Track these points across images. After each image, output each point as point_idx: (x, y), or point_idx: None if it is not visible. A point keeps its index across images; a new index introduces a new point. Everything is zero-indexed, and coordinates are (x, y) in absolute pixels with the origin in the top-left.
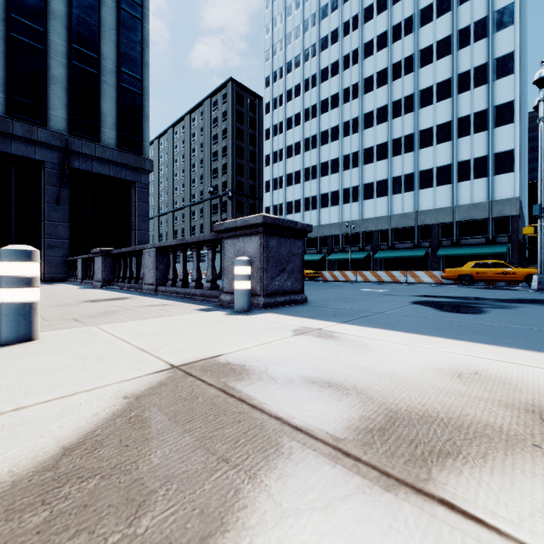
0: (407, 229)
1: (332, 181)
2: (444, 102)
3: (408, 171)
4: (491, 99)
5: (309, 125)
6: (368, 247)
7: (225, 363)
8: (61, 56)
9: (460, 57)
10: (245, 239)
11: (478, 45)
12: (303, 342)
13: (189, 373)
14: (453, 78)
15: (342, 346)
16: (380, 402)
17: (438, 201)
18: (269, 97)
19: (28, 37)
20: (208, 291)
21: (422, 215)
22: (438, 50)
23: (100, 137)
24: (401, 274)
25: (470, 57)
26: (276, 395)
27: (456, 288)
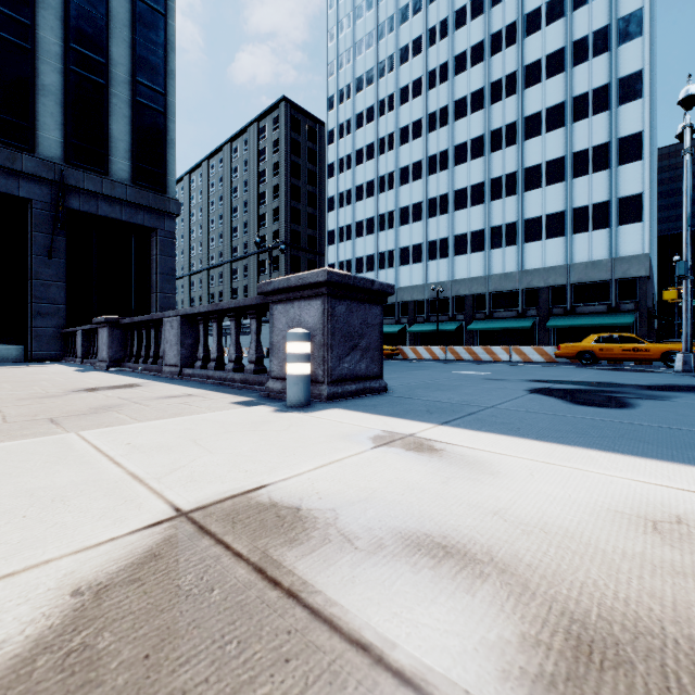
0: (509, 294)
1: (414, 231)
2: (556, 132)
3: (510, 219)
4: (614, 129)
5: (385, 159)
6: (460, 316)
7: (268, 504)
8: (55, 59)
9: (575, 75)
10: (301, 304)
11: (599, 61)
12: (389, 459)
13: (204, 528)
14: (567, 102)
15: (451, 467)
16: (546, 595)
17: (548, 258)
18: (333, 122)
19: (9, 32)
20: (251, 375)
21: (528, 275)
22: (548, 66)
23: (109, 168)
24: (503, 350)
25: (588, 76)
26: (356, 581)
27: (578, 370)
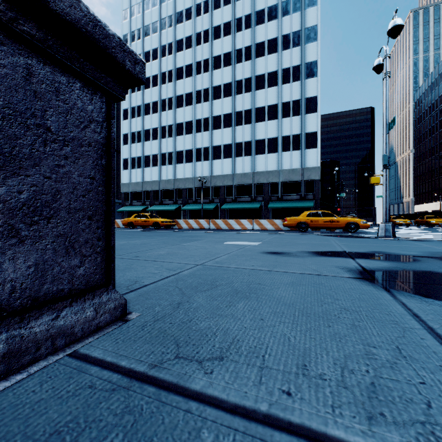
0: (247, 186)
1: (187, 141)
2: (273, 88)
3: (247, 139)
4: (303, 92)
5: (166, 88)
6: (217, 200)
7: None
8: None
9: (283, 56)
10: None
11: (295, 50)
12: None
13: None
14: (279, 71)
15: None
16: None
17: (268, 165)
18: None
19: None
20: None
21: (258, 175)
22: (268, 47)
23: None
24: (249, 222)
25: (290, 58)
26: None
27: (317, 237)
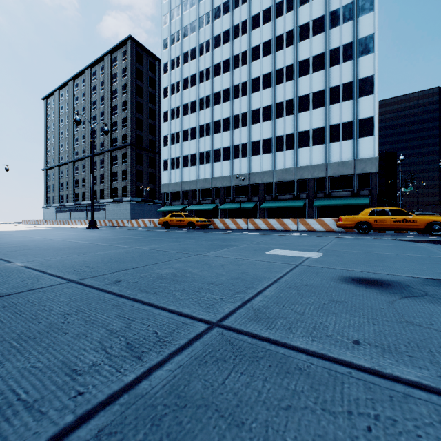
0: (288, 183)
1: (224, 138)
2: (319, 73)
3: (289, 131)
4: (356, 72)
5: (204, 86)
6: (255, 198)
7: None
8: None
9: (331, 35)
10: None
11: (346, 26)
12: None
13: None
14: (326, 53)
15: None
16: None
17: (313, 159)
18: (166, 58)
19: None
20: None
21: (301, 170)
22: (313, 27)
23: None
24: (292, 222)
25: (339, 36)
26: None
27: (402, 243)
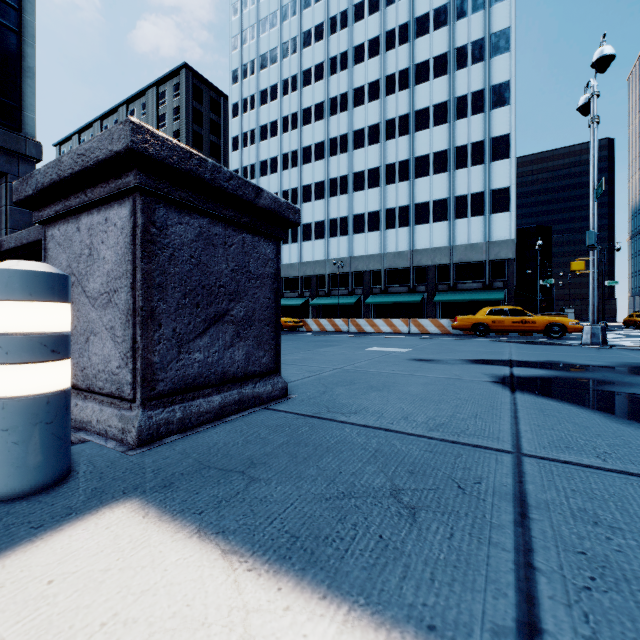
0: (402, 271)
1: (317, 209)
2: (441, 127)
3: (403, 203)
4: (488, 129)
5: (289, 137)
6: (358, 291)
7: None
8: None
9: (457, 79)
10: (93, 219)
11: (476, 68)
12: None
13: None
14: (450, 101)
15: None
16: None
17: (434, 240)
18: (237, 96)
19: None
20: None
21: (418, 255)
22: (434, 67)
23: None
24: (403, 322)
25: (467, 80)
26: None
27: (492, 343)
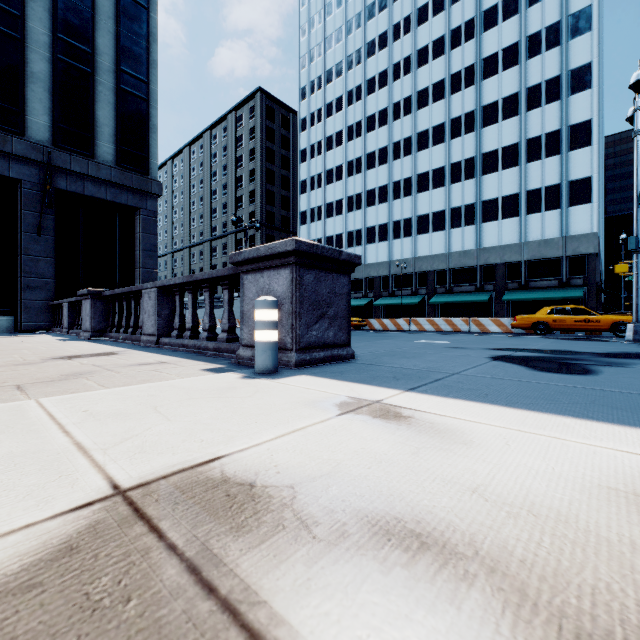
0: (468, 270)
1: (380, 212)
2: (511, 120)
3: (469, 201)
4: (565, 117)
5: (353, 145)
6: (422, 291)
7: (219, 480)
8: (43, 48)
9: (529, 68)
10: (271, 273)
11: (551, 54)
12: (355, 427)
13: (139, 511)
14: (521, 92)
15: (421, 435)
16: (551, 607)
17: (503, 237)
18: (305, 111)
19: None
20: (224, 343)
21: (486, 253)
22: (503, 59)
23: (94, 151)
24: (463, 322)
25: (541, 68)
26: (311, 585)
27: (535, 339)
